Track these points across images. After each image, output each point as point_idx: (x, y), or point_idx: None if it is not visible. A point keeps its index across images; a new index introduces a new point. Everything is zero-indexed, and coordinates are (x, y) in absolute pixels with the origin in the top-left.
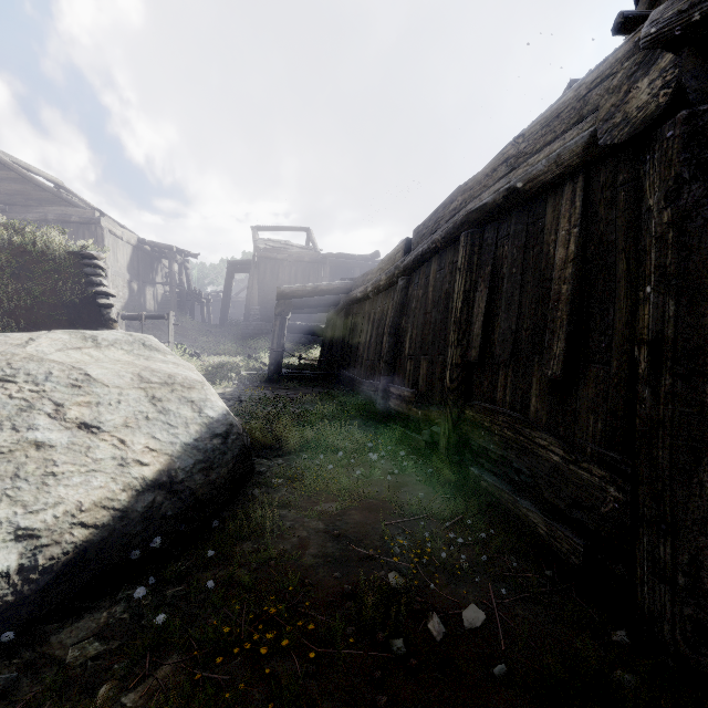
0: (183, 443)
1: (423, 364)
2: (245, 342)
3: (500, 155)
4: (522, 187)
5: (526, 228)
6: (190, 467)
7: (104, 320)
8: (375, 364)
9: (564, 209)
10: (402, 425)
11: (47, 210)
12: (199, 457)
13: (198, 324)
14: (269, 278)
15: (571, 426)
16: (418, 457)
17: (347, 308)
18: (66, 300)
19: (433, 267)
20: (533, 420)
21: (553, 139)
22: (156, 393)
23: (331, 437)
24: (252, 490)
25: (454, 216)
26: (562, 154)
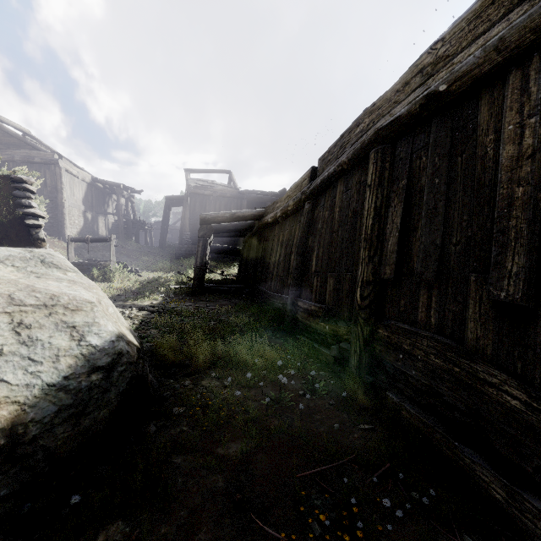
0: (45, 383)
1: (329, 280)
2: (178, 261)
3: (413, 67)
4: (446, 89)
5: (450, 133)
6: (51, 416)
7: (32, 239)
8: (284, 280)
9: (510, 100)
10: (309, 337)
11: (14, 153)
12: (67, 401)
13: (141, 247)
14: (198, 210)
15: (536, 363)
16: (327, 373)
17: (260, 231)
18: None
19: (339, 188)
20: (472, 350)
21: (487, 29)
22: (26, 318)
23: (241, 353)
24: (147, 425)
25: (360, 137)
26: (507, 35)
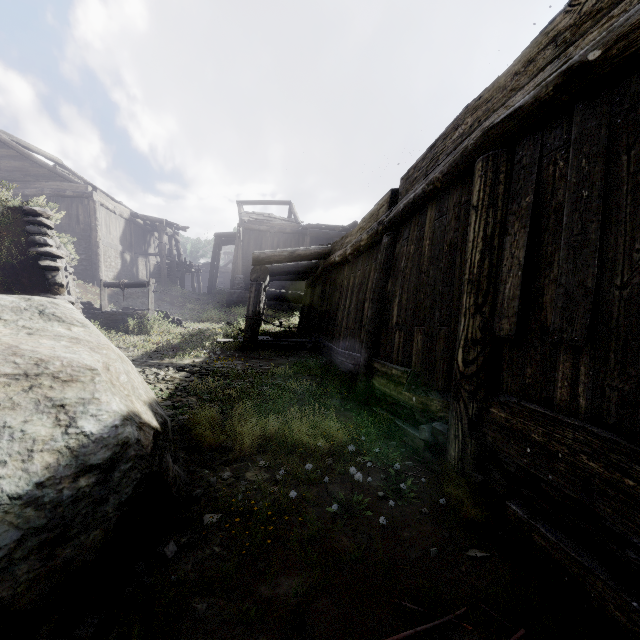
0: (5, 495)
1: (417, 336)
2: (229, 309)
3: (541, 36)
4: (601, 56)
5: (607, 122)
6: (10, 547)
7: (48, 284)
8: (355, 333)
9: None
10: (389, 410)
11: (43, 185)
12: (38, 521)
13: (187, 293)
14: (252, 248)
15: None
16: (416, 463)
17: (325, 273)
18: (3, 261)
19: (429, 214)
20: None
21: None
22: None
23: (299, 432)
24: (166, 543)
25: (460, 144)
26: None
